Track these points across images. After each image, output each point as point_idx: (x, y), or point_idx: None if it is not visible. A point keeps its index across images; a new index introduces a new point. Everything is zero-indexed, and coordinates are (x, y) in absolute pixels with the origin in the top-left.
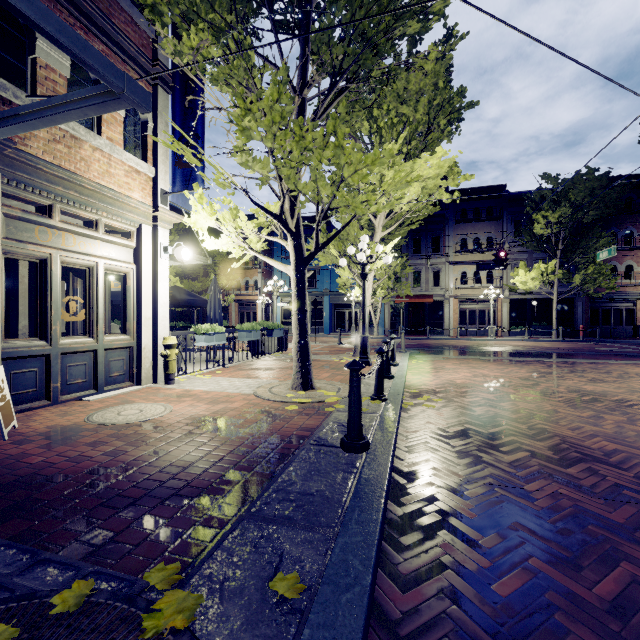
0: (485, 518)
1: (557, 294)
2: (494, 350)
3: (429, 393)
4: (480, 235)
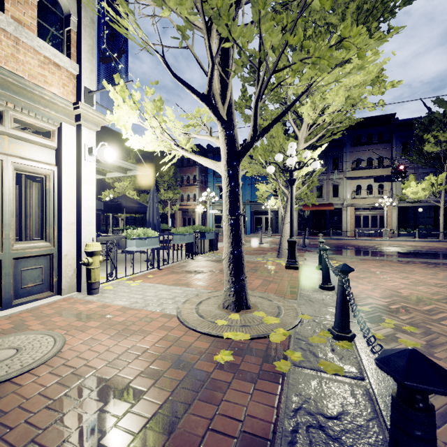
0: None
1: (444, 202)
2: (399, 250)
3: (386, 313)
4: (372, 155)
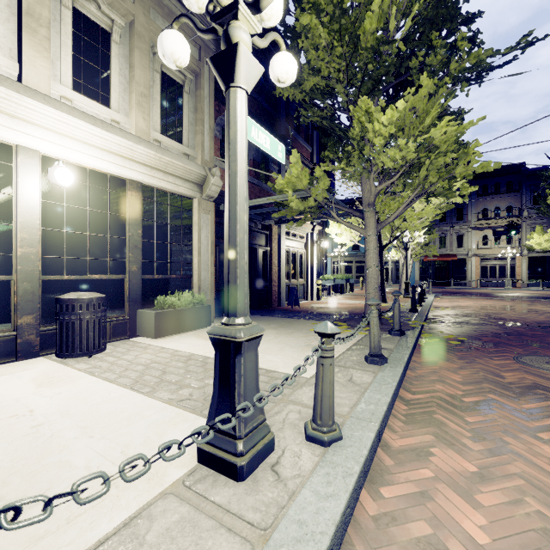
0: (454, 323)
1: None
2: (502, 295)
3: (444, 307)
4: (500, 205)
